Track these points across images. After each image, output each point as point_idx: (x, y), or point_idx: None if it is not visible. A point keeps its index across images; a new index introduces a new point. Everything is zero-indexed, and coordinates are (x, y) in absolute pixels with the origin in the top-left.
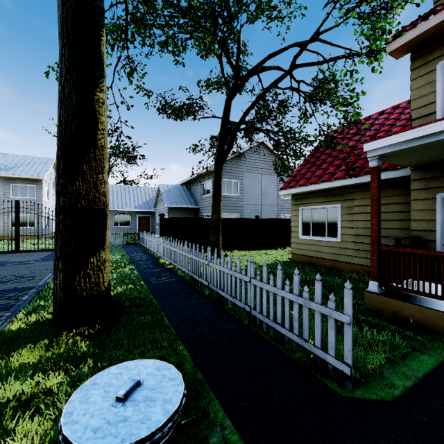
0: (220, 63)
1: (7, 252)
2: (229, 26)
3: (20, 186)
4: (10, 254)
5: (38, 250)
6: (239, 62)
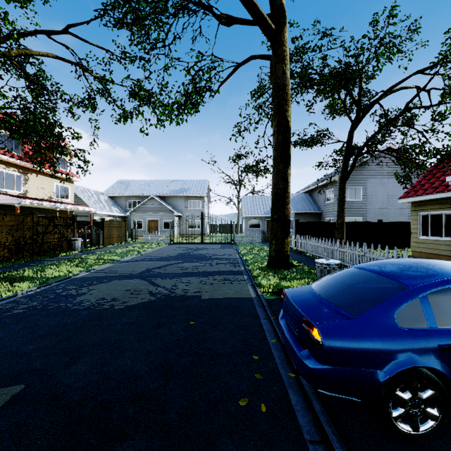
0: (344, 106)
1: (197, 244)
2: (352, 81)
3: (193, 201)
4: (200, 245)
5: (212, 243)
6: (361, 96)
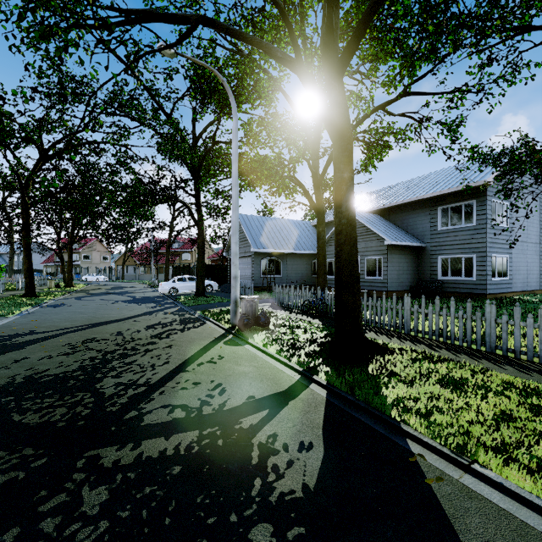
0: None
1: None
2: None
3: None
4: None
5: None
6: None
